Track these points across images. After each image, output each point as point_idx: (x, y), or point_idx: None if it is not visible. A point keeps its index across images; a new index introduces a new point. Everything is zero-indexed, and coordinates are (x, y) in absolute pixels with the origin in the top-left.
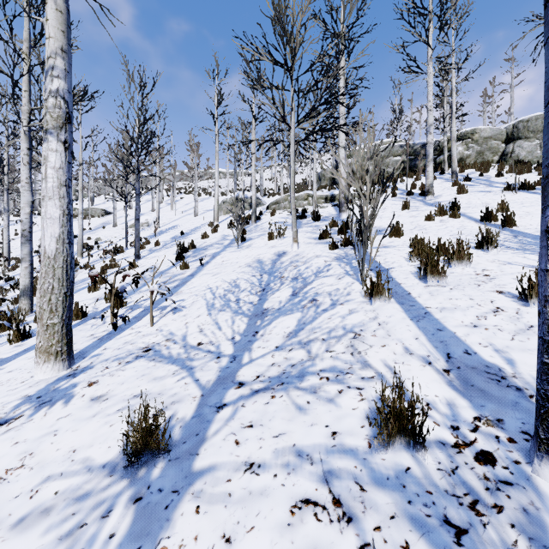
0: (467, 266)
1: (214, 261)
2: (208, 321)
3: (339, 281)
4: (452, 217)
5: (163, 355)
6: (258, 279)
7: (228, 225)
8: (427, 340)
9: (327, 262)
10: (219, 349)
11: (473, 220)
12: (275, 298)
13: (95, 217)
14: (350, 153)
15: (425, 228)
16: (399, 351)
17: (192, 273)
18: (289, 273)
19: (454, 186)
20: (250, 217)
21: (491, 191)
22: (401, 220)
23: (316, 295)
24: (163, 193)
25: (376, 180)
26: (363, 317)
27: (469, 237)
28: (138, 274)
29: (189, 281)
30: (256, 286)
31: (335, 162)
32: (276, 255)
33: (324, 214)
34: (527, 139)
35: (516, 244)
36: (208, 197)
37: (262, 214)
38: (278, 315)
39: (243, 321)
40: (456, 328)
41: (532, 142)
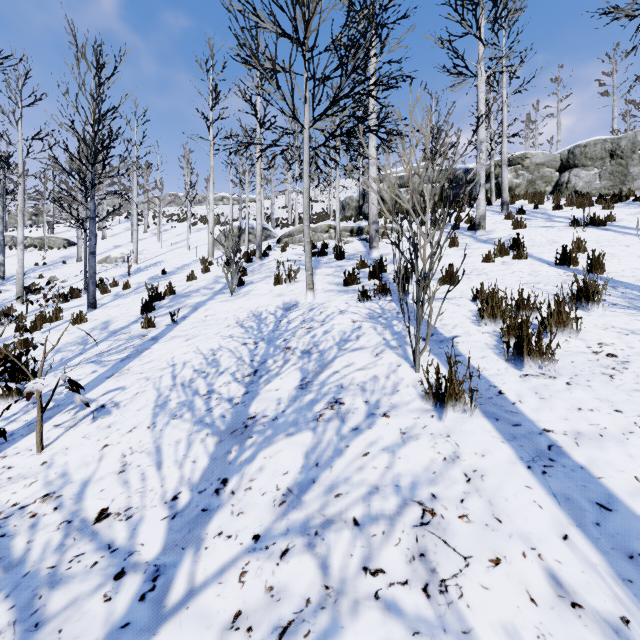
0: (571, 336)
1: (193, 315)
2: (145, 443)
3: (376, 361)
4: (517, 258)
5: (9, 553)
6: (250, 350)
7: (225, 262)
8: (594, 549)
9: (355, 323)
10: (133, 538)
11: (544, 262)
12: (271, 393)
13: (54, 248)
14: (380, 177)
15: (486, 273)
16: (540, 588)
17: (157, 334)
18: (298, 341)
19: (507, 220)
20: (255, 253)
21: (553, 227)
22: (451, 261)
23: (339, 390)
24: (149, 220)
25: (436, 198)
26: (430, 455)
27: (550, 286)
28: (13, 357)
29: (146, 350)
30: (244, 363)
31: (362, 188)
32: (283, 308)
33: (350, 251)
34: (584, 167)
35: (622, 299)
36: (206, 227)
37: (271, 248)
38: (271, 435)
39: (206, 446)
40: (637, 500)
41: (590, 171)
